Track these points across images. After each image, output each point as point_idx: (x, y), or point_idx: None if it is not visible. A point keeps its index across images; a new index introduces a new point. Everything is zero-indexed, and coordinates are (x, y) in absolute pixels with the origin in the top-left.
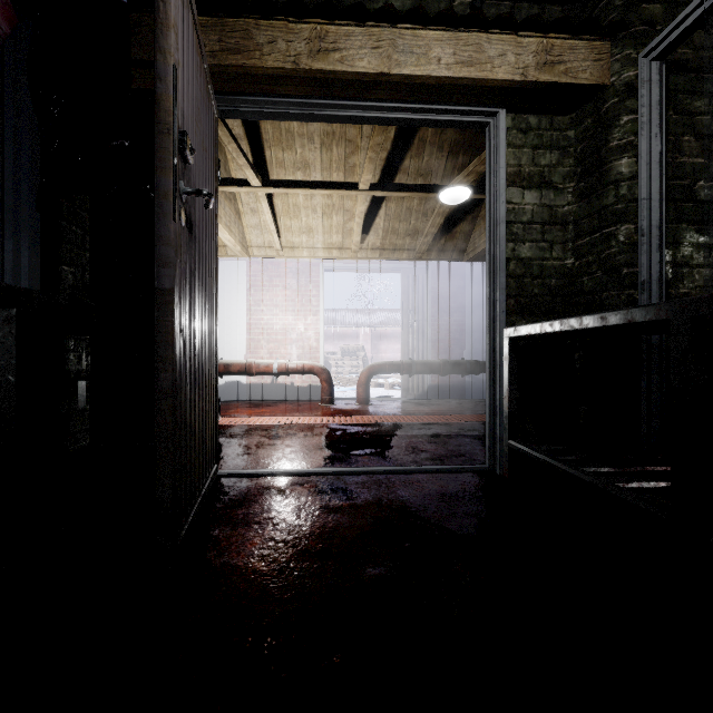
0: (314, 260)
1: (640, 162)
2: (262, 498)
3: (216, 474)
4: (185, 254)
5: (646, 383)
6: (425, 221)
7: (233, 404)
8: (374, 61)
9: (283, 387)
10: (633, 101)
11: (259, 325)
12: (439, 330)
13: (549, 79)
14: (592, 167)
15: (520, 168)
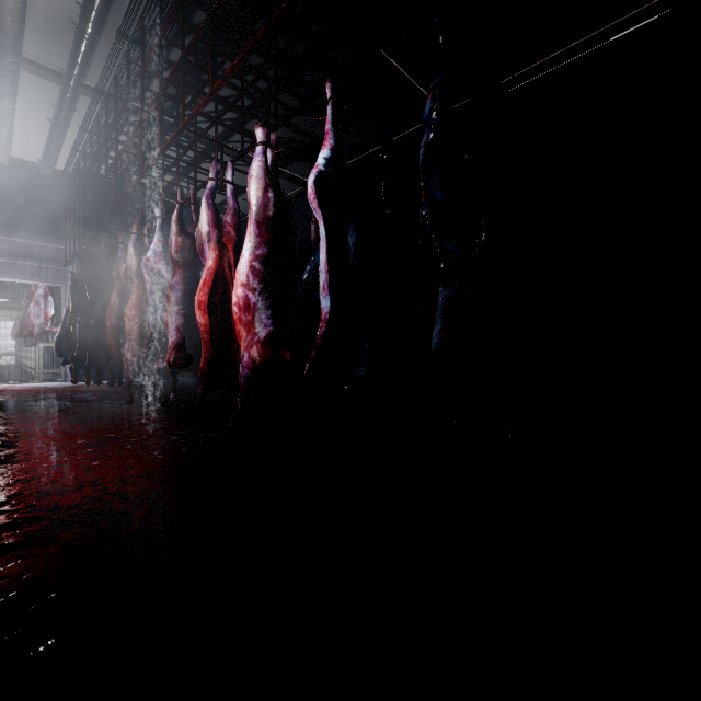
0: None
1: None
2: None
3: None
4: None
5: None
6: None
7: None
8: None
9: None
10: None
11: None
12: None
13: None
14: None
15: None
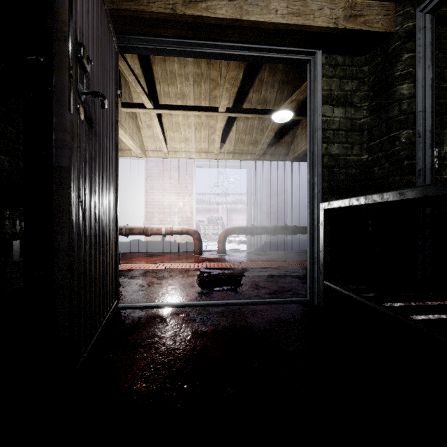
0: (189, 159)
1: (417, 85)
2: (148, 326)
3: (116, 307)
4: (84, 142)
5: (422, 241)
6: (262, 134)
7: (135, 255)
8: (230, 10)
9: (169, 243)
10: (411, 43)
11: (152, 202)
12: (271, 206)
13: (353, 27)
14: (381, 91)
15: (331, 92)
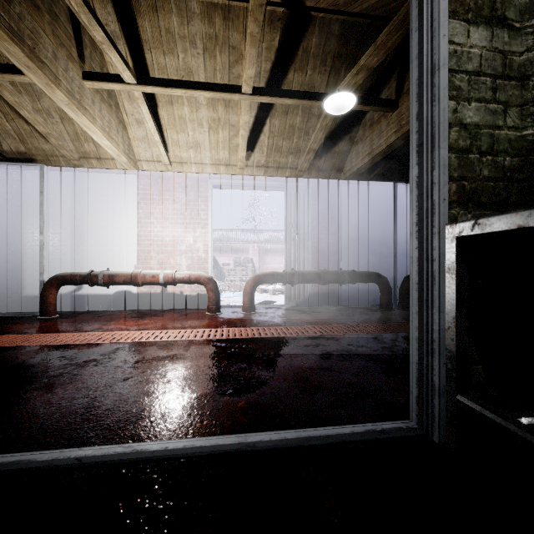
0: (203, 175)
1: None
2: None
3: None
4: None
5: None
6: (306, 139)
7: (119, 314)
8: None
9: (173, 296)
10: None
11: (148, 237)
12: (318, 243)
13: None
14: None
15: None
